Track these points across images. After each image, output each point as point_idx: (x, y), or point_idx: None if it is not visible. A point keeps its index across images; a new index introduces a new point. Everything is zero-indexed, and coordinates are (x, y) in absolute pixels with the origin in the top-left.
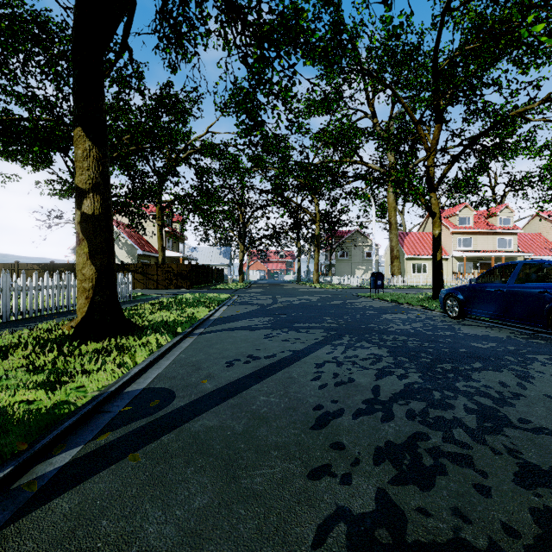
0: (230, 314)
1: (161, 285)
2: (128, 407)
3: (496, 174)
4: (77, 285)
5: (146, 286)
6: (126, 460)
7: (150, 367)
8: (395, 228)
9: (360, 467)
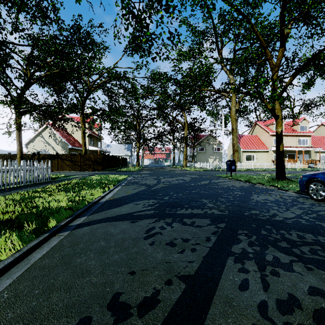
0: (120, 195)
1: (83, 168)
2: None
3: (294, 100)
4: None
5: (73, 169)
6: None
7: None
8: (235, 132)
9: None
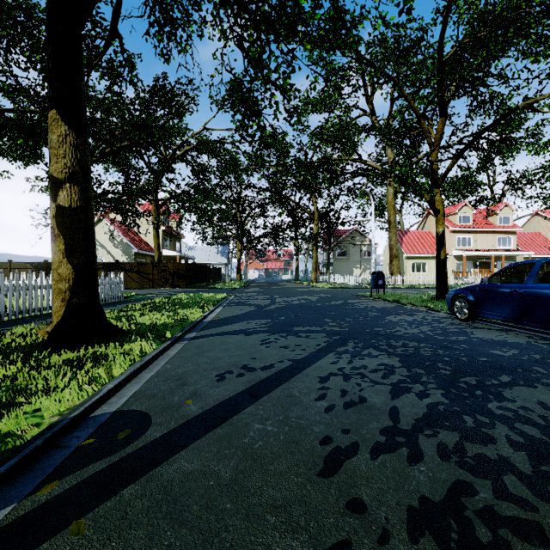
0: (225, 316)
1: (157, 284)
2: (91, 439)
3: (494, 173)
4: (52, 285)
5: (141, 286)
6: (66, 532)
7: (128, 382)
8: (394, 226)
9: (392, 547)
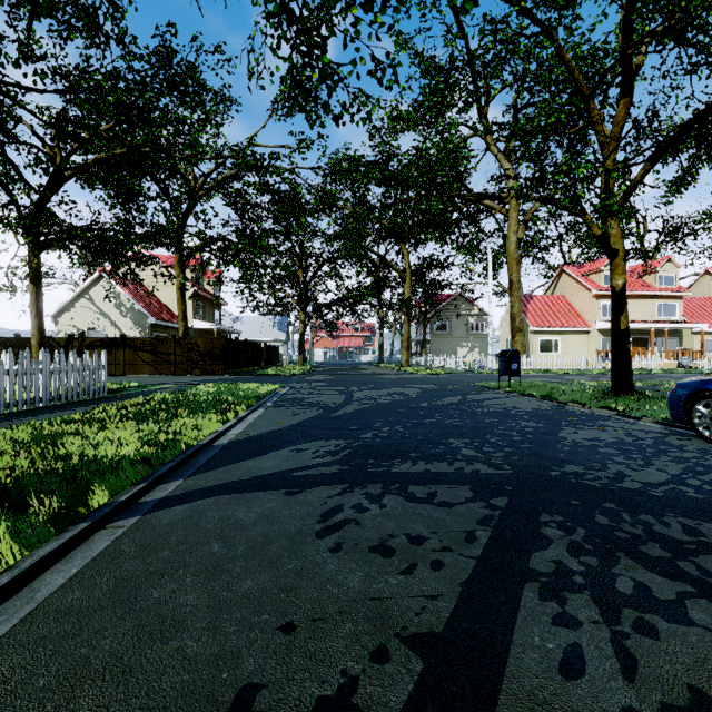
0: (262, 430)
1: (181, 369)
2: None
3: (645, 219)
4: None
5: (158, 371)
6: None
7: None
8: (518, 288)
9: None
